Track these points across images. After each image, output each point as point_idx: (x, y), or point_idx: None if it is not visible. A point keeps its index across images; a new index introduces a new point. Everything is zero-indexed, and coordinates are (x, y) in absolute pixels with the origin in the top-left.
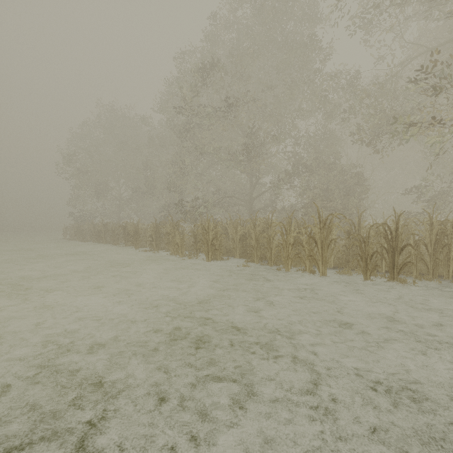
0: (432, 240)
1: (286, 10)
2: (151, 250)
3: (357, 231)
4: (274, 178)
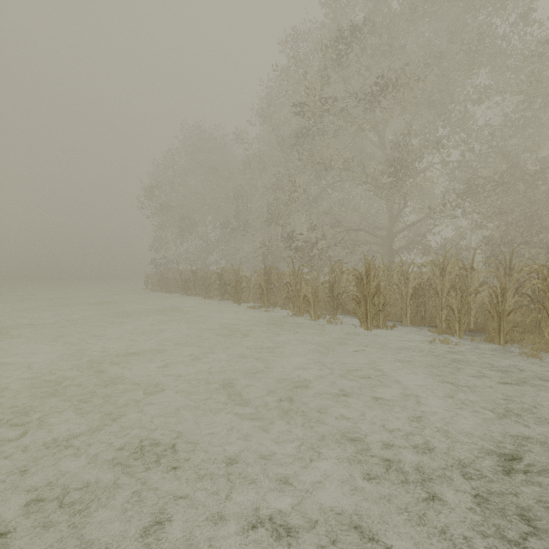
0: None
1: None
2: (261, 308)
3: None
4: (420, 204)
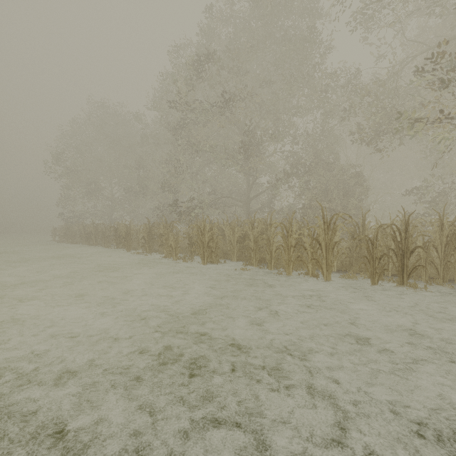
0: (443, 242)
1: (285, 4)
2: (144, 253)
3: (361, 232)
4: (272, 178)
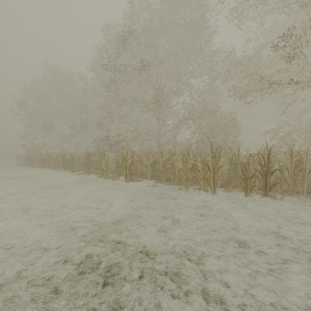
0: (292, 166)
1: None
2: (83, 174)
3: (237, 159)
4: (175, 121)
